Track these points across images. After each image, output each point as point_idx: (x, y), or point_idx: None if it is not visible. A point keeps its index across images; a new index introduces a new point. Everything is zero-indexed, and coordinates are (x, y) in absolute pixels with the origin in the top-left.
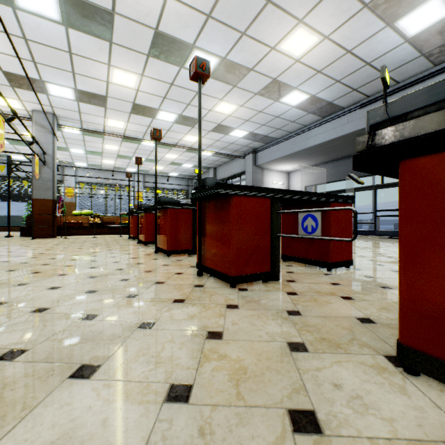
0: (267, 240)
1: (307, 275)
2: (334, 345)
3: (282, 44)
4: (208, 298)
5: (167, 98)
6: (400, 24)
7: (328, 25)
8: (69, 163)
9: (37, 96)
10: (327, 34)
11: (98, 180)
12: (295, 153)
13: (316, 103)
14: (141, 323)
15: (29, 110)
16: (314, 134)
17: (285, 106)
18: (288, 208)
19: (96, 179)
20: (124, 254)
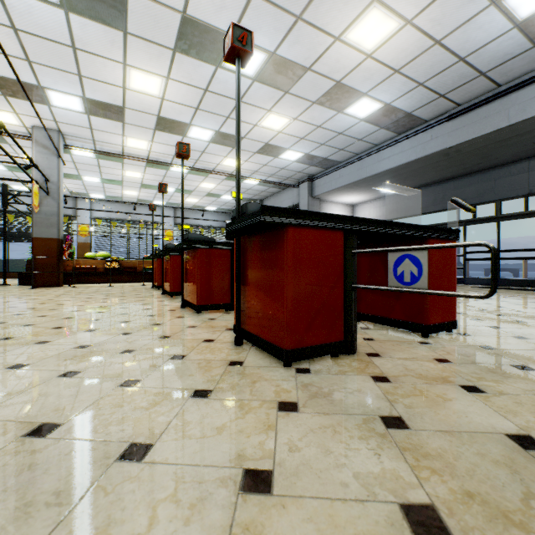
0: (338, 294)
1: (395, 345)
2: (498, 514)
3: (350, 32)
4: (249, 388)
5: (201, 109)
6: (510, 2)
7: (412, 4)
8: (82, 195)
9: (32, 105)
10: (409, 17)
11: (118, 215)
12: (363, 180)
13: (390, 115)
14: (127, 447)
15: (28, 127)
16: (387, 155)
17: (351, 119)
18: (362, 247)
19: (116, 214)
20: (139, 310)
